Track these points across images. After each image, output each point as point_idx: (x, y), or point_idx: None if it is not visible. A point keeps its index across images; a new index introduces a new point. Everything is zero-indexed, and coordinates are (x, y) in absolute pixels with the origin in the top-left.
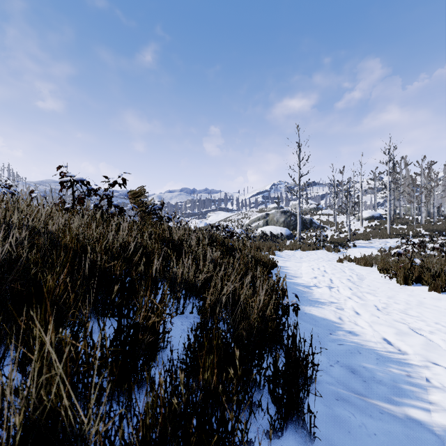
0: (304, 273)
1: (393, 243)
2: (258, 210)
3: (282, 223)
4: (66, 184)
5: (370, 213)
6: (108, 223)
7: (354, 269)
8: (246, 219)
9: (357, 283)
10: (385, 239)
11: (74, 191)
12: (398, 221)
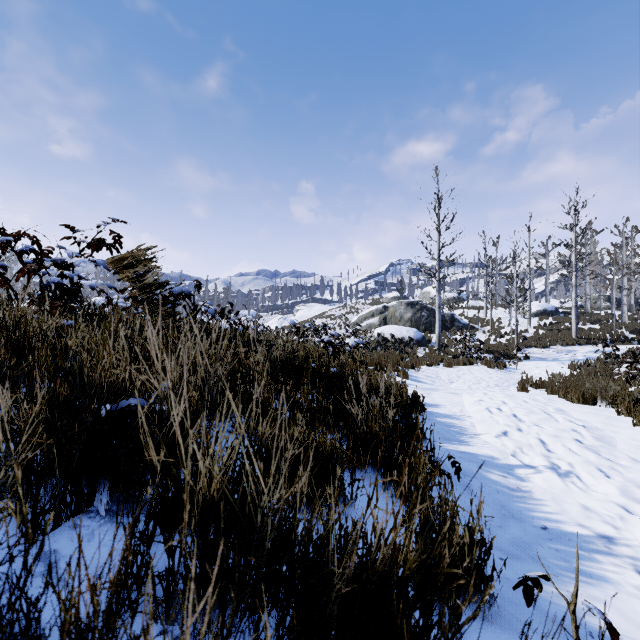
0: (480, 424)
1: (586, 353)
2: (371, 302)
3: (408, 321)
4: None
5: (540, 306)
6: None
7: (568, 411)
8: (352, 314)
9: (611, 458)
10: (571, 346)
11: None
12: (586, 319)
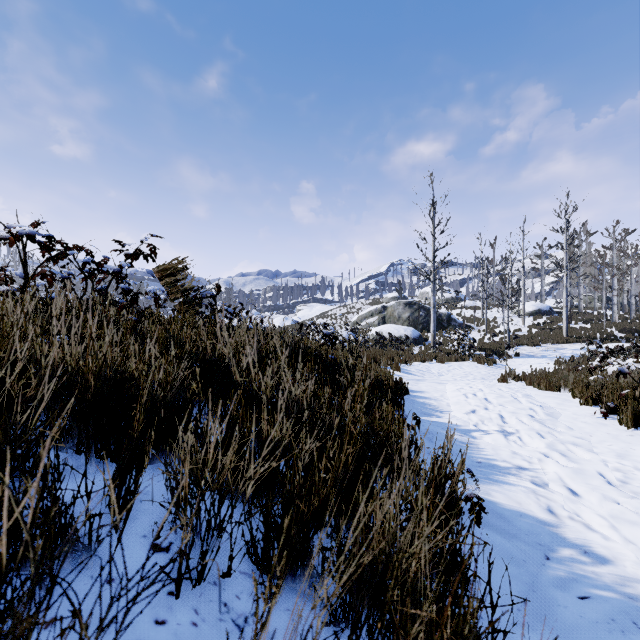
0: (454, 404)
1: (574, 350)
2: (371, 302)
3: (406, 320)
4: (3, 243)
5: (535, 306)
6: (83, 321)
7: (533, 396)
8: (352, 314)
9: (550, 425)
10: (561, 344)
11: (62, 267)
12: (578, 318)
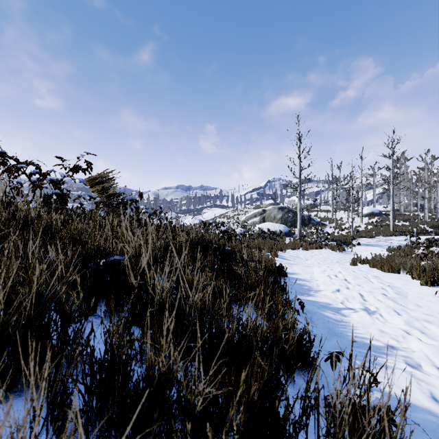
0: (322, 284)
1: (399, 241)
2: (254, 207)
3: (279, 219)
4: None
5: (369, 209)
6: None
7: (381, 277)
8: (242, 215)
9: (403, 304)
10: (389, 236)
11: (14, 177)
12: (400, 218)
